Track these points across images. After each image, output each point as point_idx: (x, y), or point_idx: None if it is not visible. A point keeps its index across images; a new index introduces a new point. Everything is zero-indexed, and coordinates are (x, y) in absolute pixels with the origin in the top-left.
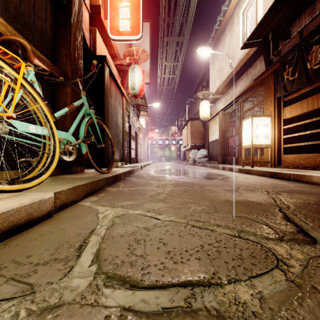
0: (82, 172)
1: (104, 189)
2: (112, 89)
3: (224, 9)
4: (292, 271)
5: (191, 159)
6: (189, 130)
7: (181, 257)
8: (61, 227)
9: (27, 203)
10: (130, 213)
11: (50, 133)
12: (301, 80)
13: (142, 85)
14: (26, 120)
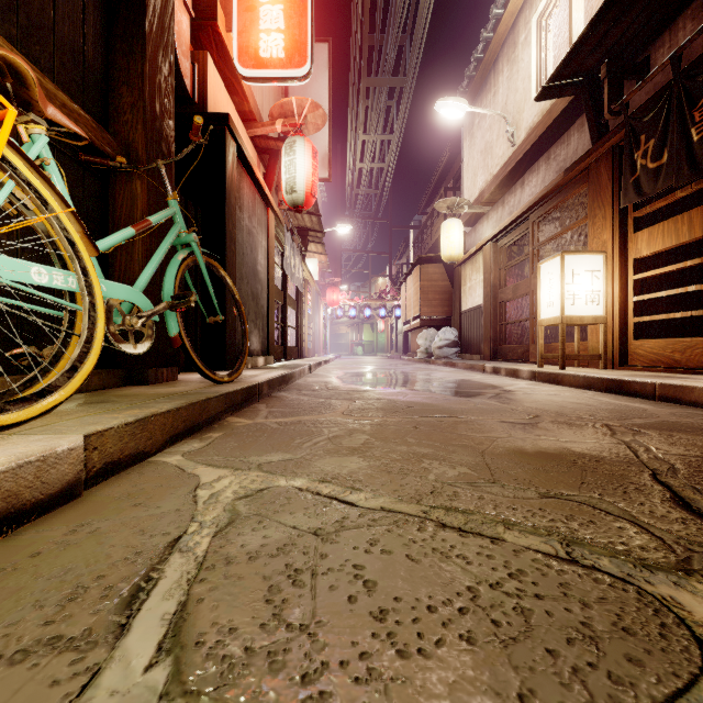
0: (171, 381)
1: (221, 420)
2: (244, 192)
3: (495, 13)
4: None
5: (421, 349)
6: (417, 285)
7: (417, 631)
8: (94, 528)
9: (2, 467)
10: (279, 486)
11: (82, 286)
12: (676, 168)
13: (311, 182)
14: (35, 257)
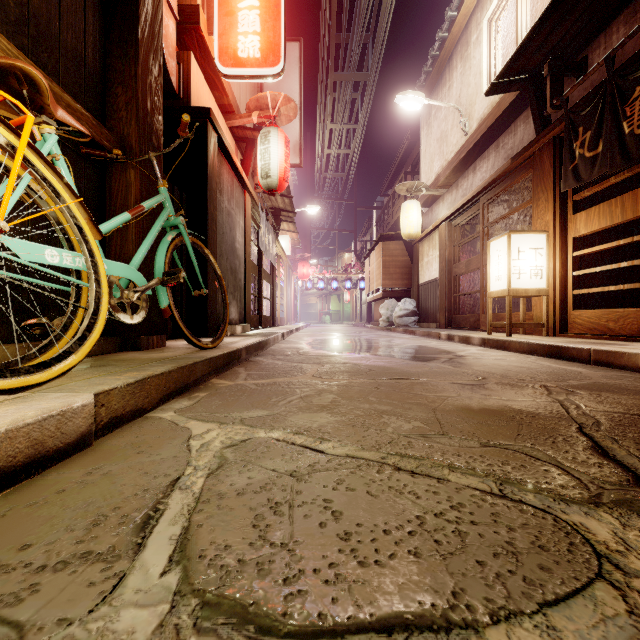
0: (161, 347)
1: (206, 382)
2: (224, 177)
3: (450, 15)
4: (639, 588)
5: (383, 318)
6: (380, 260)
7: (375, 548)
8: (107, 471)
9: (31, 420)
10: (260, 437)
11: (88, 266)
12: (610, 157)
13: (284, 168)
14: (43, 239)
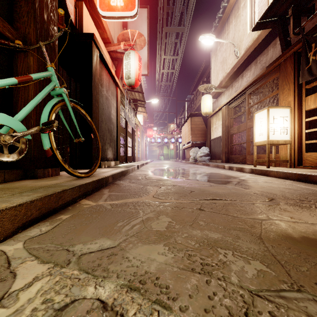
0: (55, 175)
1: (76, 202)
2: (104, 77)
3: None
4: None
5: (191, 157)
6: (190, 127)
7: None
8: None
9: None
10: (85, 298)
11: None
12: None
13: (138, 73)
14: None
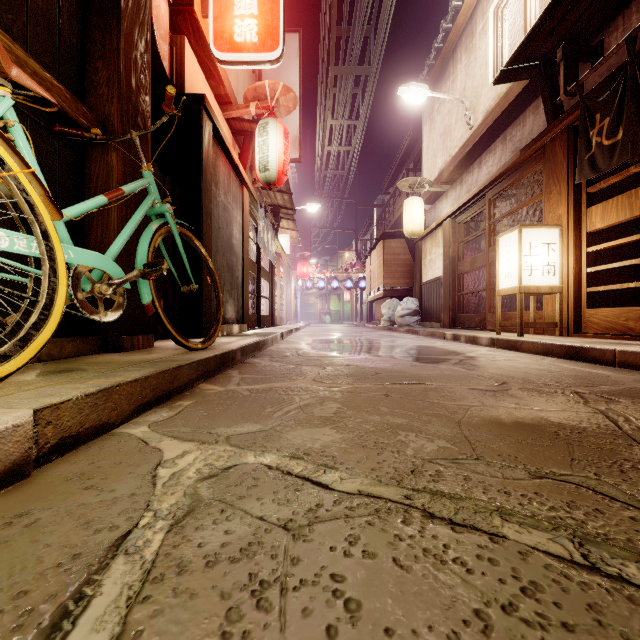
0: (147, 348)
1: (194, 387)
2: (220, 170)
3: (454, 5)
4: None
5: (384, 318)
6: (381, 258)
7: None
8: (33, 519)
9: None
10: (247, 463)
11: (42, 250)
12: (631, 144)
13: (283, 161)
14: (6, 225)
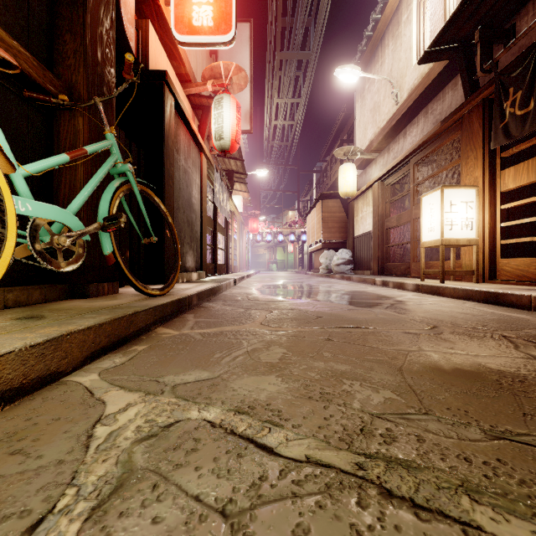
0: (112, 294)
1: (151, 331)
2: (181, 138)
3: None
4: None
5: (322, 266)
6: (320, 216)
7: None
8: None
9: None
10: (190, 419)
11: None
12: None
13: (236, 131)
14: None
